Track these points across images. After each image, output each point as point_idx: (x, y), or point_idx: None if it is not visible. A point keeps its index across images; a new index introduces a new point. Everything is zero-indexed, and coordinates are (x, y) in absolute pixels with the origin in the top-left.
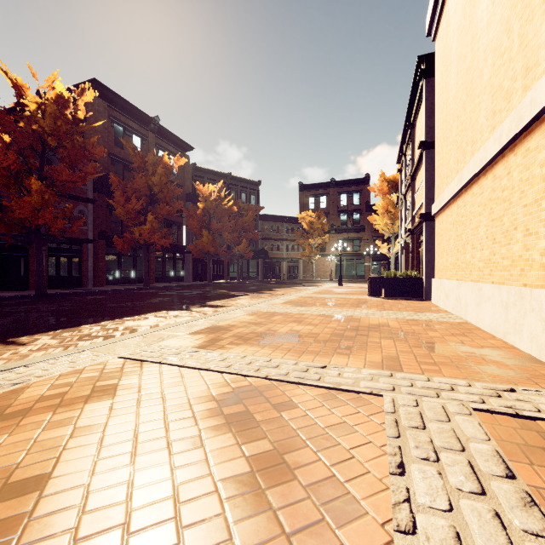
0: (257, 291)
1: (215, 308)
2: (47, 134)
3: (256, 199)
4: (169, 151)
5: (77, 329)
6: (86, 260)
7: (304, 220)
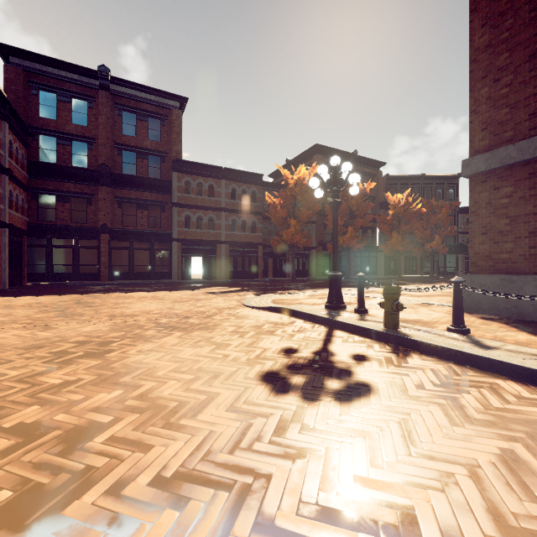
0: (433, 283)
1: None
2: (297, 194)
3: (455, 193)
4: (364, 172)
5: (317, 290)
6: (311, 260)
7: None
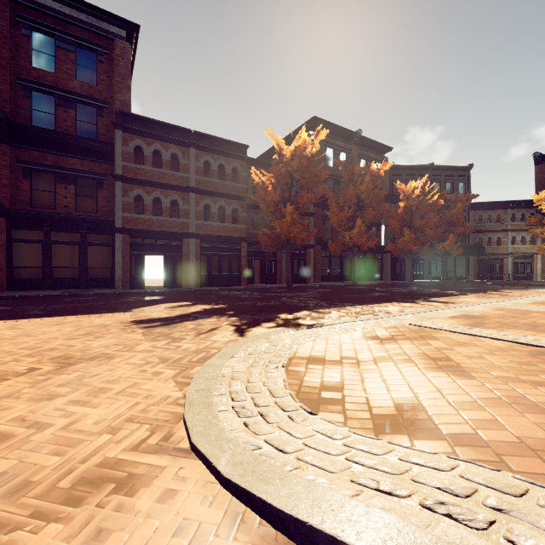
0: (479, 291)
1: (443, 303)
2: (294, 171)
3: (466, 186)
4: (369, 157)
5: (345, 309)
6: (308, 261)
7: (543, 201)
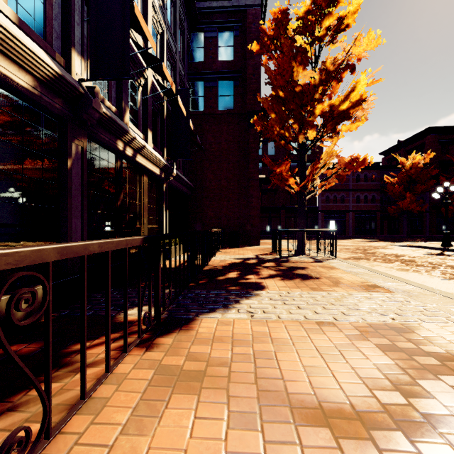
0: None
1: None
2: (412, 174)
3: None
4: None
5: None
6: (425, 221)
7: None
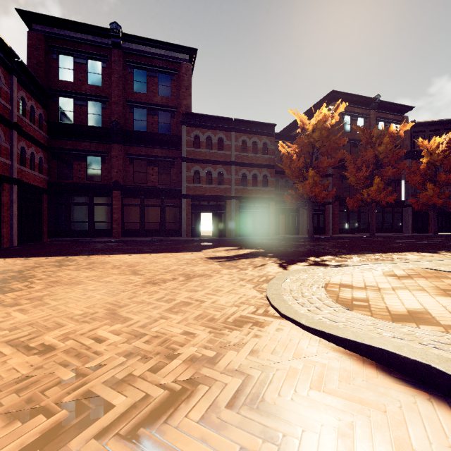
0: None
1: None
2: (315, 141)
3: None
4: (387, 119)
5: (365, 255)
6: (327, 216)
7: None
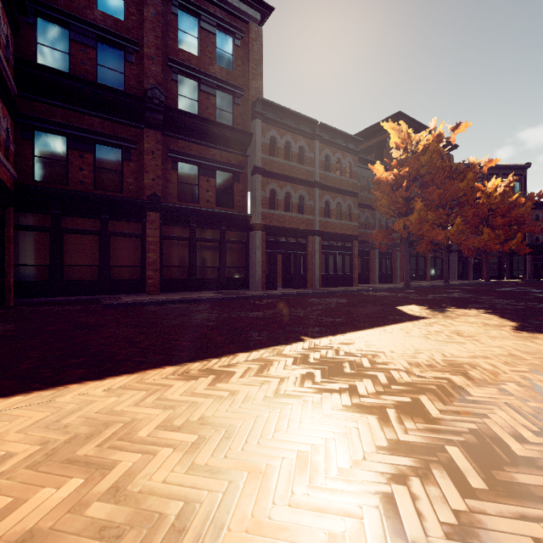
0: None
1: None
2: (421, 166)
3: (522, 186)
4: None
5: None
6: (395, 260)
7: None
